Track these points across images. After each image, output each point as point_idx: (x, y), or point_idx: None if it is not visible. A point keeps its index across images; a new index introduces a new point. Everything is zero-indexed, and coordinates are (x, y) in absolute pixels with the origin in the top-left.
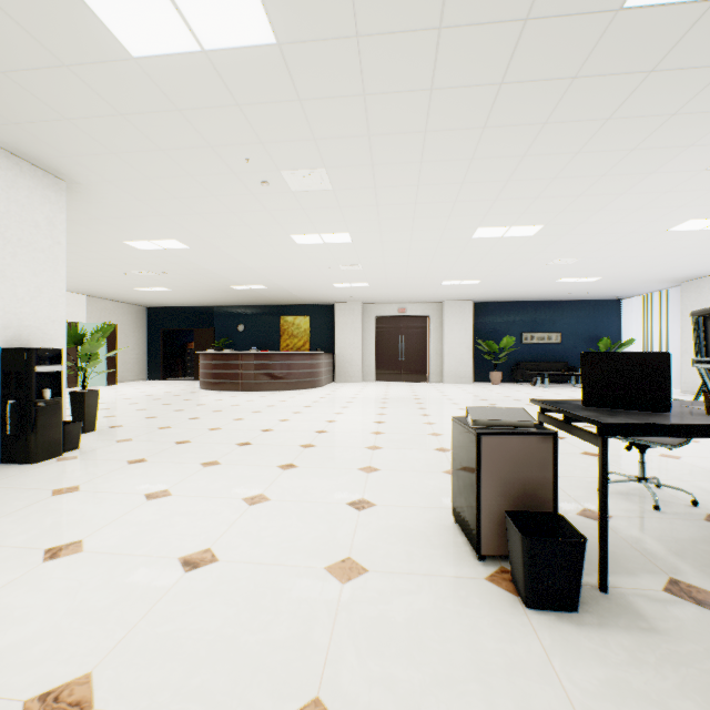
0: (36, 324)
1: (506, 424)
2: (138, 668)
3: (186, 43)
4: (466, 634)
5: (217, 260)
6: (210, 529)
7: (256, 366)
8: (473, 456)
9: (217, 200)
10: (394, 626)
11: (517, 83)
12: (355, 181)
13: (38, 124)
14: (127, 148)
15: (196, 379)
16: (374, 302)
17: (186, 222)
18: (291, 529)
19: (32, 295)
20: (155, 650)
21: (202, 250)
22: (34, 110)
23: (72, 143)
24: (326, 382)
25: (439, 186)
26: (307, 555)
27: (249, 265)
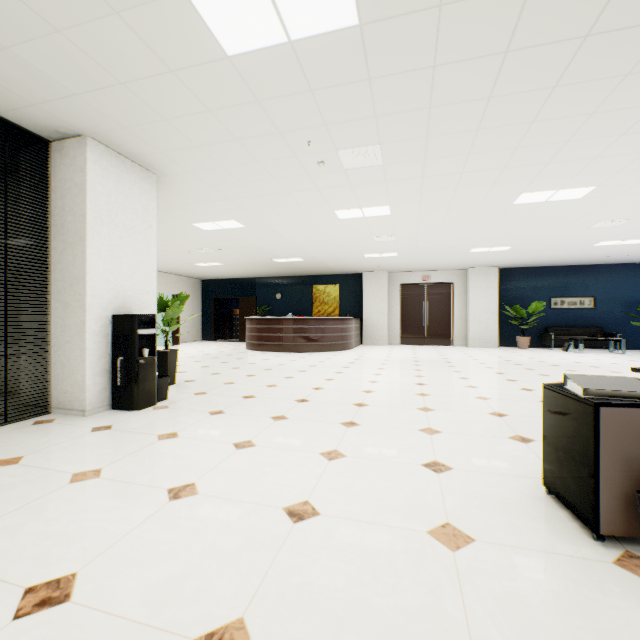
0: (135, 294)
1: (625, 395)
2: (283, 619)
3: (276, 36)
4: (621, 628)
5: (266, 236)
6: (301, 481)
7: (295, 330)
8: (586, 428)
9: (276, 182)
10: (530, 607)
11: (605, 33)
12: (406, 154)
13: (142, 126)
14: (208, 140)
15: (241, 341)
16: (399, 270)
17: (246, 204)
18: (377, 488)
19: (133, 270)
20: (293, 602)
21: (255, 228)
22: (142, 114)
23: (166, 140)
24: (355, 344)
25: (490, 153)
26: (404, 516)
27: (292, 240)
